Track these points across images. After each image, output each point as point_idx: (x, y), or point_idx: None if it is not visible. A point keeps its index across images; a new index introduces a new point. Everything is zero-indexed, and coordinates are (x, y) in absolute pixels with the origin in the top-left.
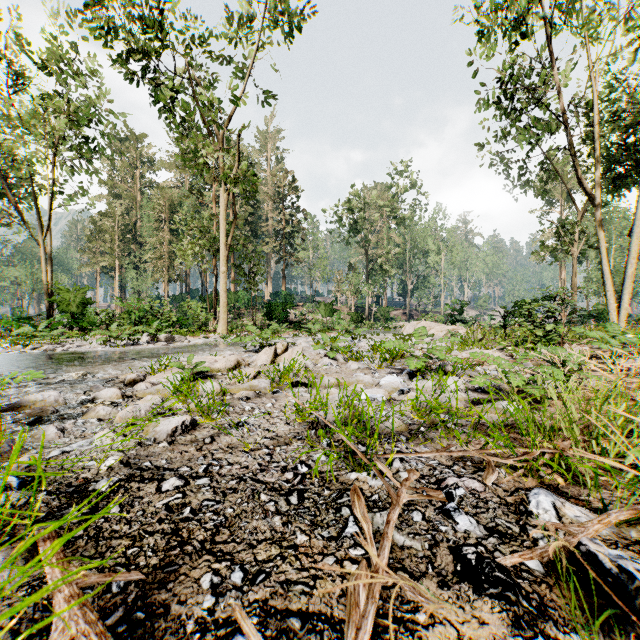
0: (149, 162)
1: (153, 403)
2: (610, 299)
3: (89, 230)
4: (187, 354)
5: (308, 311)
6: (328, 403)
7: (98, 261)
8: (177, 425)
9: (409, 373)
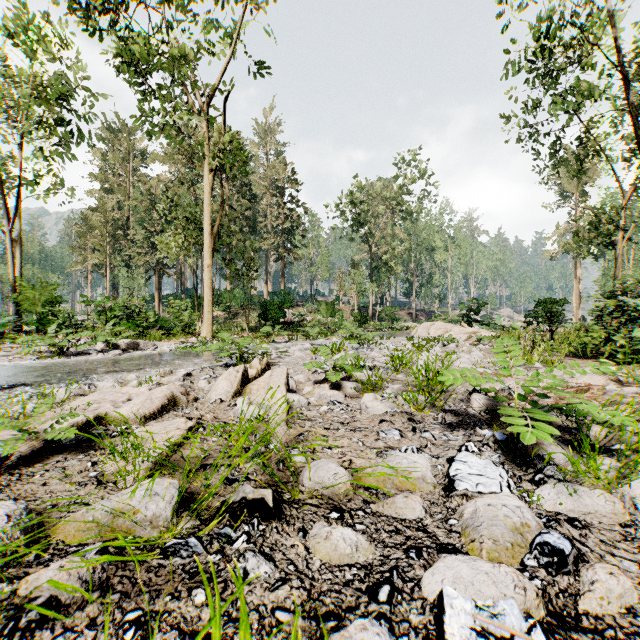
0: (142, 155)
1: None
2: None
3: (79, 226)
4: (125, 372)
5: (308, 311)
6: None
7: (89, 259)
8: None
9: (501, 441)
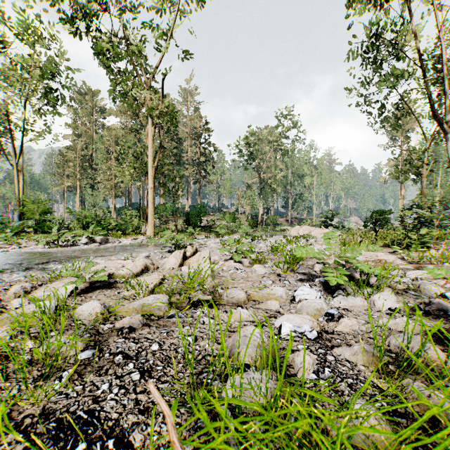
0: (102, 110)
1: None
2: None
3: (58, 160)
4: (108, 255)
5: (217, 218)
6: (239, 348)
7: (65, 182)
8: None
9: (322, 283)
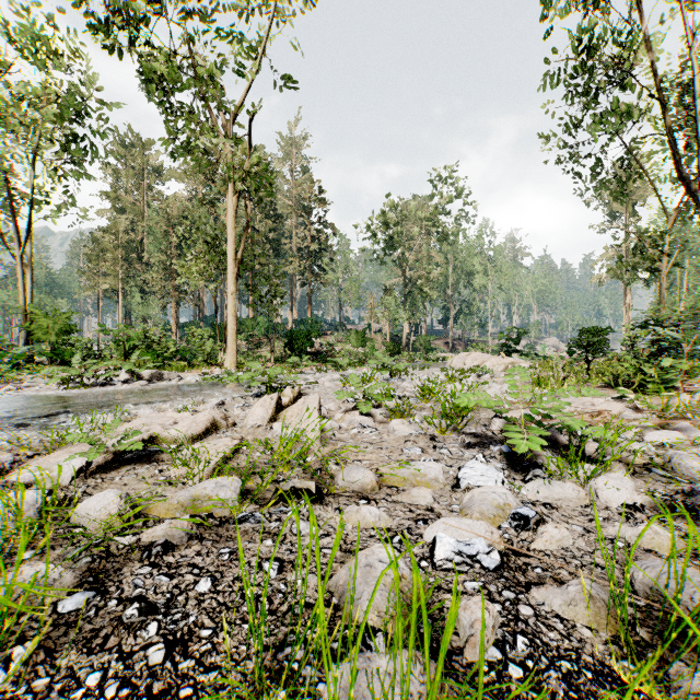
0: (157, 172)
1: None
2: None
3: (89, 249)
4: (158, 402)
5: (337, 340)
6: (356, 592)
7: (100, 284)
8: None
9: (506, 454)
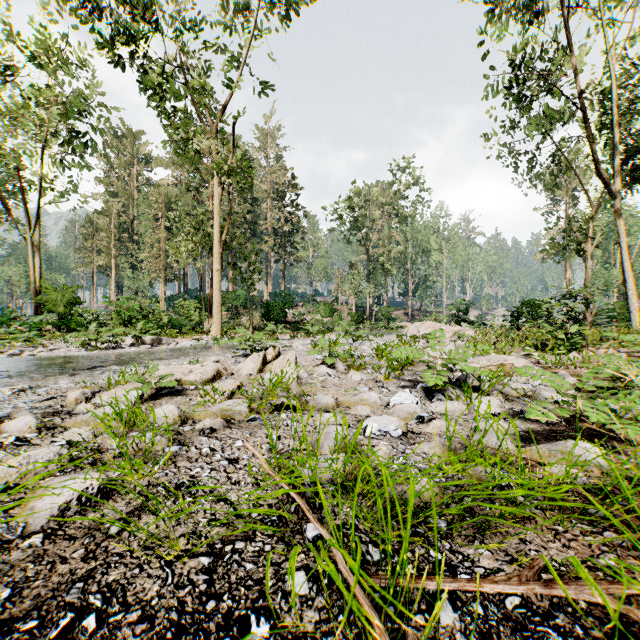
0: (146, 160)
1: (61, 447)
2: (631, 298)
3: (85, 229)
4: (167, 360)
5: (308, 311)
6: (321, 442)
7: (94, 260)
8: (70, 498)
9: (425, 389)
